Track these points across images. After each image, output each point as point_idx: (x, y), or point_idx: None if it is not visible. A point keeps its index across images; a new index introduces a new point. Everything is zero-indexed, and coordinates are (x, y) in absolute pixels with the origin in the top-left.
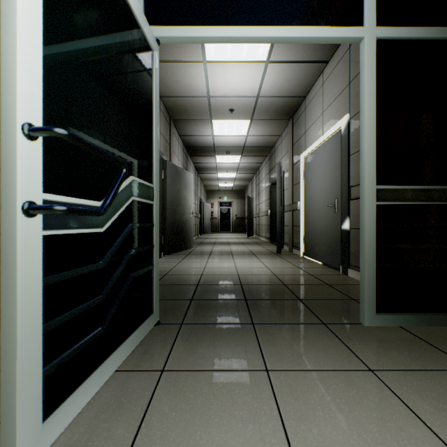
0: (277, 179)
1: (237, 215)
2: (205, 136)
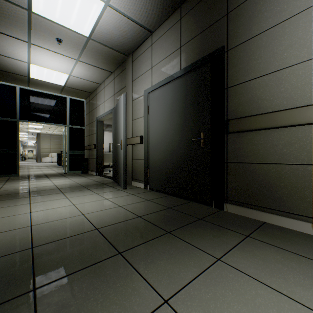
0: None
1: None
2: (121, 8)
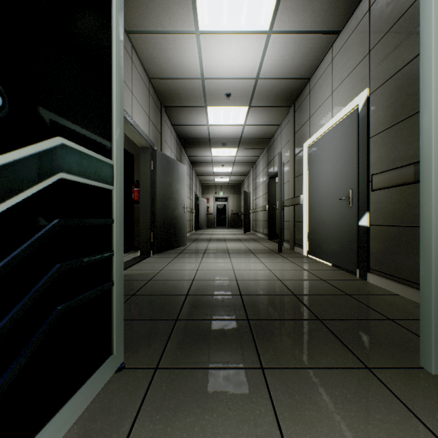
0: (278, 170)
1: (233, 210)
2: (200, 126)
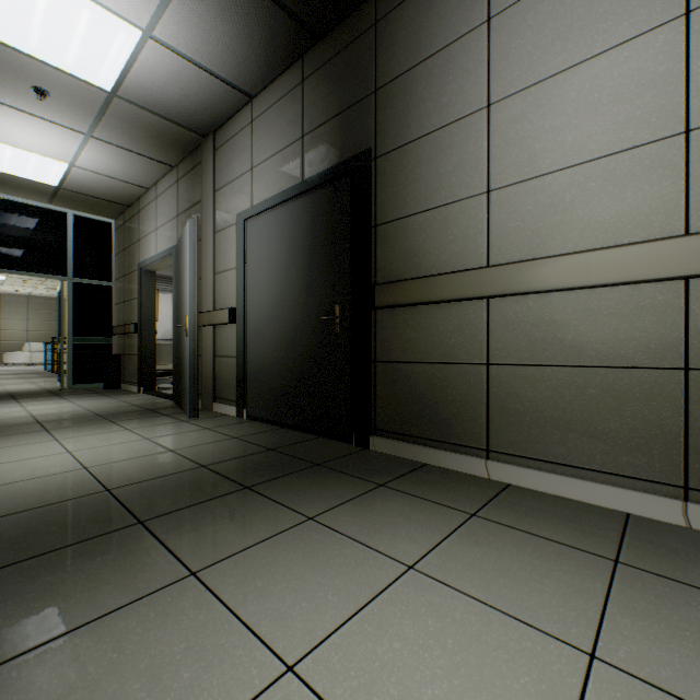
0: None
1: None
2: (181, 46)
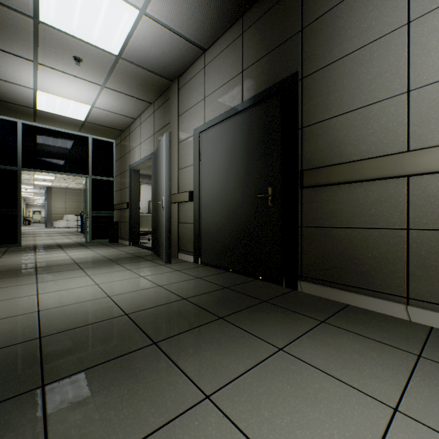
0: None
1: None
2: (162, 18)
